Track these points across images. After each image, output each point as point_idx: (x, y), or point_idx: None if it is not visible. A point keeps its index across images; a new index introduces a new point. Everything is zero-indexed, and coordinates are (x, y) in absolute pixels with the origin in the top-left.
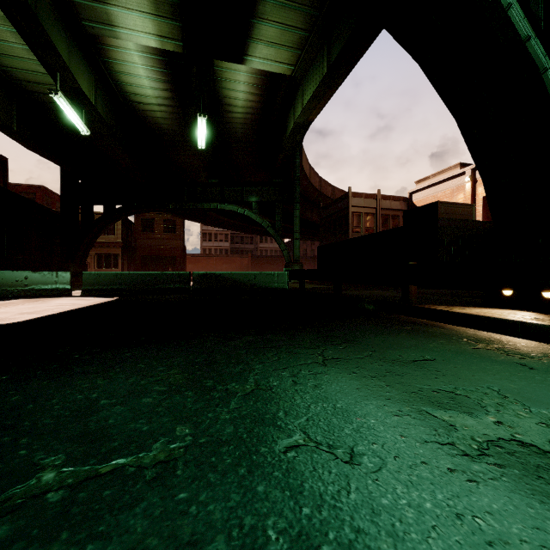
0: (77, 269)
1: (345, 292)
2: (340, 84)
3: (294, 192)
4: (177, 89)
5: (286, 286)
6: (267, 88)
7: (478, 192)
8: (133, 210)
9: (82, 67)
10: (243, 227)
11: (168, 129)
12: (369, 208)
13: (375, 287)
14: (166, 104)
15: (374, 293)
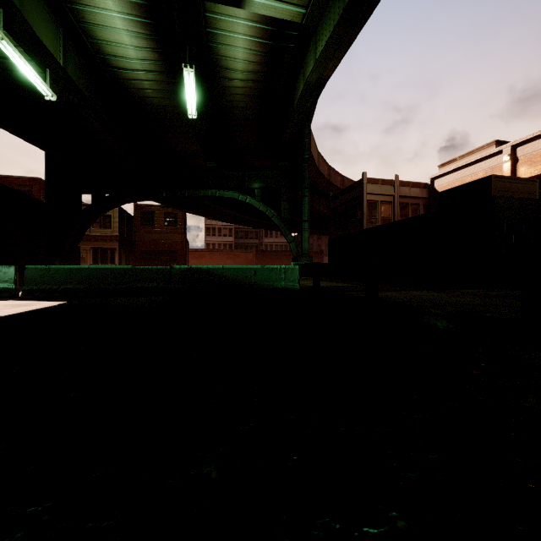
0: (64, 264)
1: (380, 294)
2: (369, 16)
3: (302, 176)
4: (164, 48)
5: (297, 285)
6: (272, 43)
7: (519, 172)
8: (124, 199)
9: (42, 14)
10: (247, 220)
11: (158, 104)
12: (385, 196)
13: (406, 285)
14: (153, 70)
15: (423, 296)
